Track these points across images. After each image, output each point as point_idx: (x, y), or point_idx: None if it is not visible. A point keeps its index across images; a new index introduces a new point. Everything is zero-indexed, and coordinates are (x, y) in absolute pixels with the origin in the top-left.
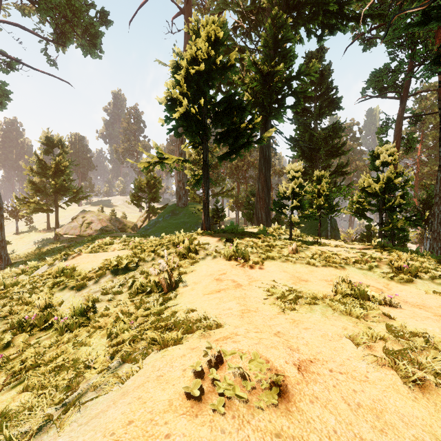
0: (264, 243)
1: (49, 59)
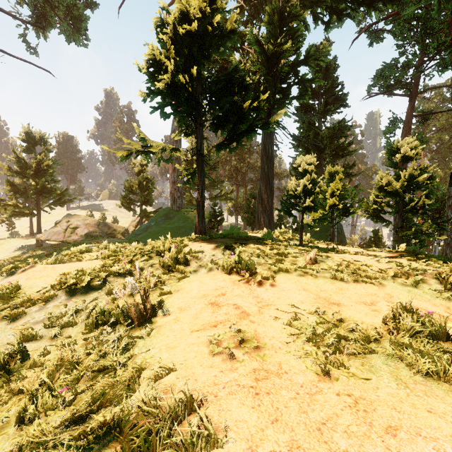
0: (274, 251)
1: (29, 47)
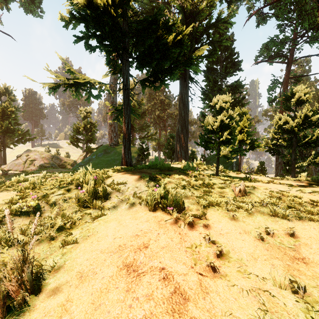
0: (199, 181)
1: None
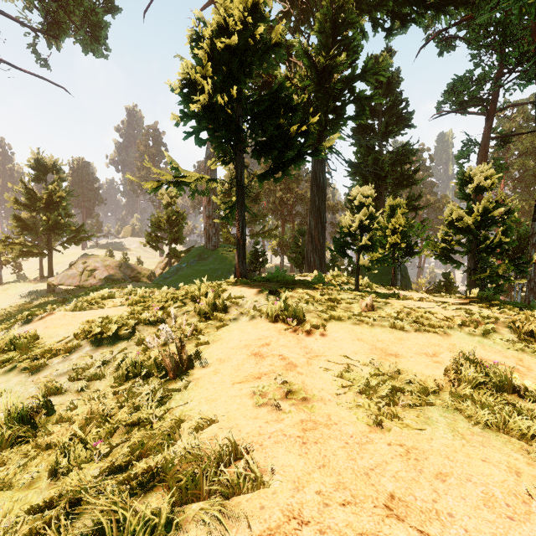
0: (325, 296)
1: (39, 58)
